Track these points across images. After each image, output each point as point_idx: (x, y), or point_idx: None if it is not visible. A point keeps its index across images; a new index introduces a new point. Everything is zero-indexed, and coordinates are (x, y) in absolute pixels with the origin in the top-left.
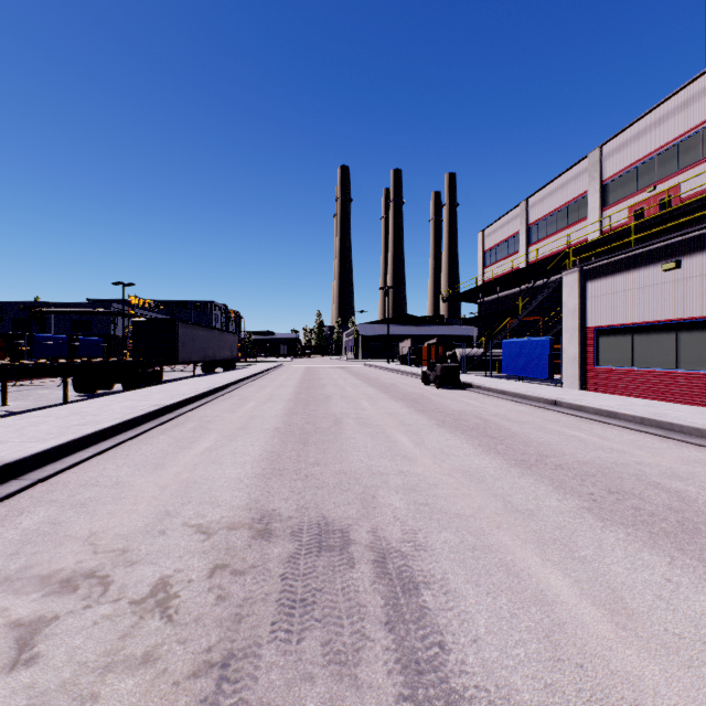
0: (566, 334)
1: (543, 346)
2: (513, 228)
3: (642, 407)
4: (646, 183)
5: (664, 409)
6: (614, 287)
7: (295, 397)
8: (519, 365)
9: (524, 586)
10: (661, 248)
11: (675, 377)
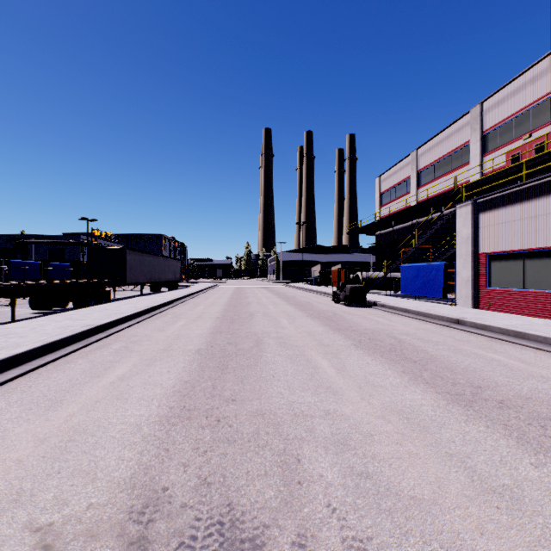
0: (460, 259)
1: (438, 270)
2: (405, 174)
3: (545, 327)
4: (522, 132)
5: None
6: (506, 217)
7: (222, 315)
8: (415, 286)
9: None
10: None
11: None
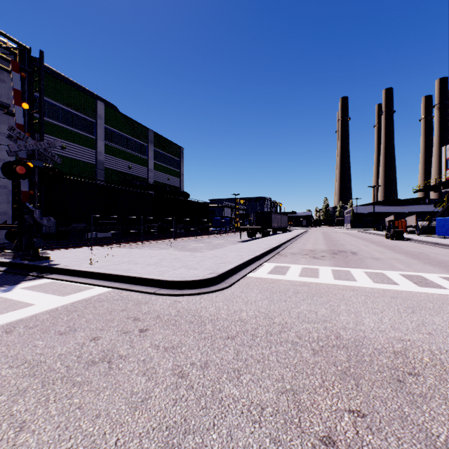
0: None
1: None
2: None
3: None
4: None
5: None
6: None
7: (325, 240)
8: (443, 230)
9: (371, 253)
10: None
11: None
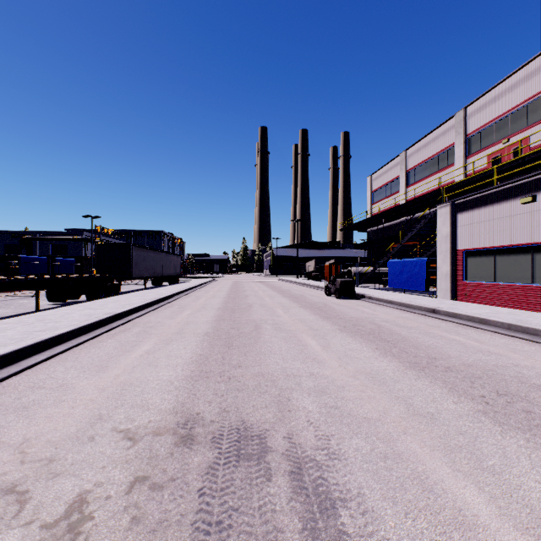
0: (440, 255)
1: (421, 265)
2: (395, 173)
3: (507, 315)
4: (502, 136)
5: (525, 317)
6: (480, 217)
7: (223, 306)
8: (401, 280)
9: (441, 504)
10: (519, 186)
11: (532, 290)
